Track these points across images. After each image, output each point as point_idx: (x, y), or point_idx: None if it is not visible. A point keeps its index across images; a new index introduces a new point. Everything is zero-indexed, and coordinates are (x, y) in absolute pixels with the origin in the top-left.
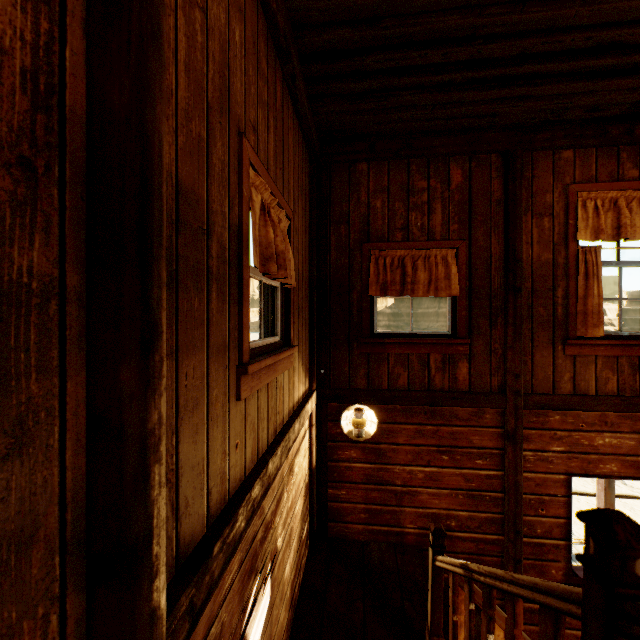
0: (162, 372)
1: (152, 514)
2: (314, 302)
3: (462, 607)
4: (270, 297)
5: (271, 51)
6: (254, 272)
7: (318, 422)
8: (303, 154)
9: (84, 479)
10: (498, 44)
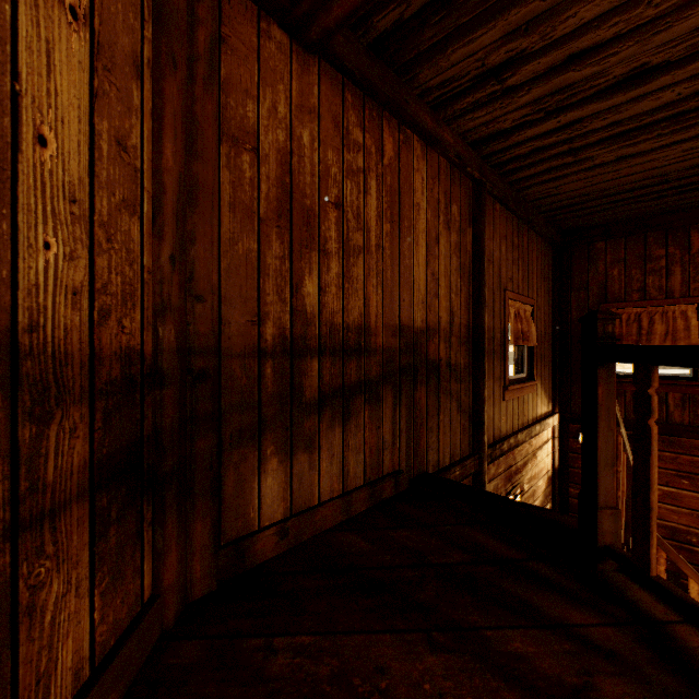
0: (486, 384)
1: (484, 418)
2: (556, 350)
3: (660, 560)
4: (520, 351)
5: (520, 227)
6: (510, 343)
7: (560, 437)
8: (545, 251)
9: (471, 405)
10: (693, 178)
